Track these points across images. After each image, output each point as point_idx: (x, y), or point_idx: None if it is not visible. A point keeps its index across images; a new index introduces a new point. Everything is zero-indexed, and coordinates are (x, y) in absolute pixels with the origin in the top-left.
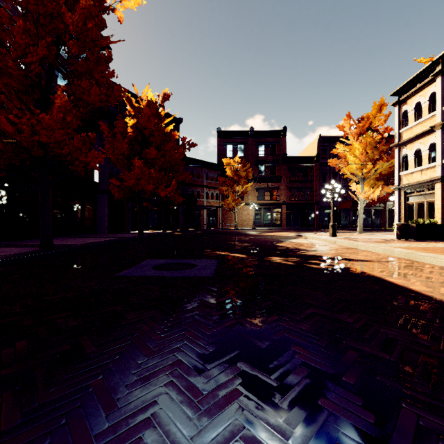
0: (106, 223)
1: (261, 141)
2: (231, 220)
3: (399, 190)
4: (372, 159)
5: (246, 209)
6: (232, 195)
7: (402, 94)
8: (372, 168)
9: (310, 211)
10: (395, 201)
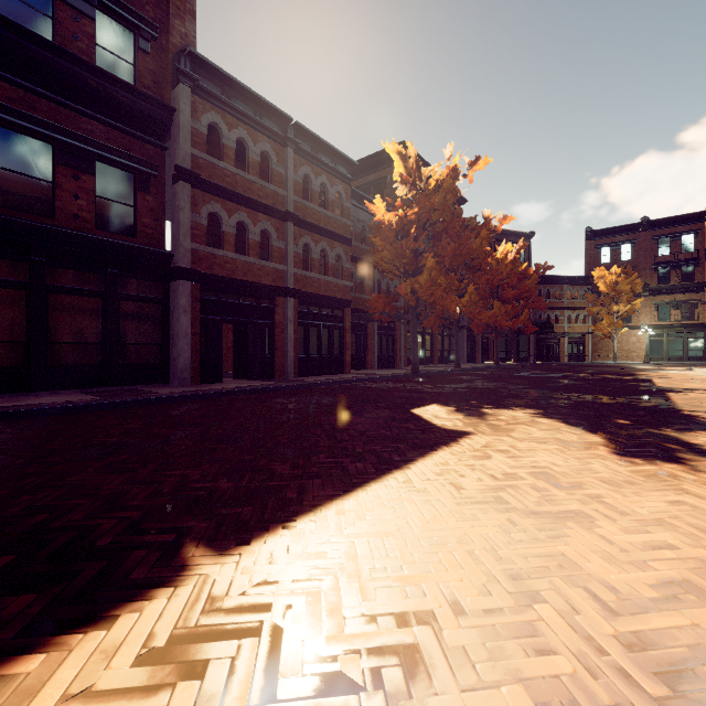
0: (465, 354)
1: (662, 234)
2: (608, 351)
3: None
4: None
5: (635, 335)
6: (608, 318)
7: None
8: None
9: None
10: None
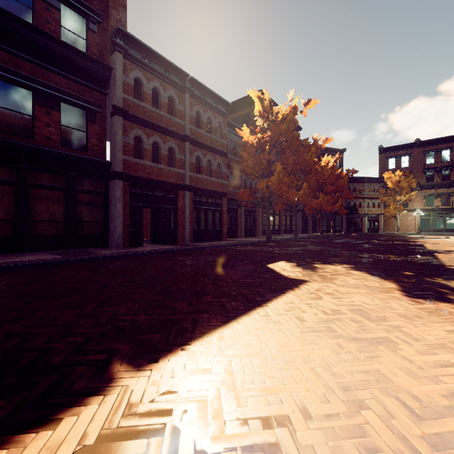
0: (301, 227)
1: (429, 150)
2: (393, 226)
3: None
4: None
5: (411, 215)
6: (393, 204)
7: None
8: None
9: None
10: None
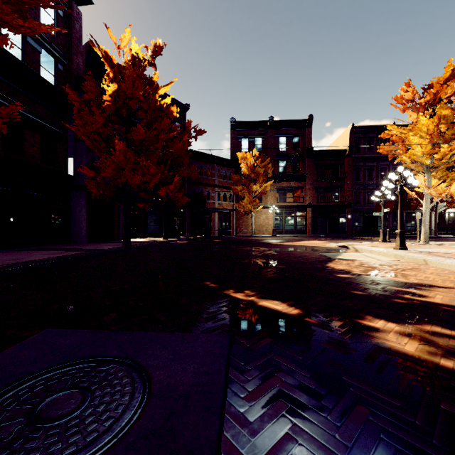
0: (83, 229)
1: (282, 133)
2: (247, 226)
3: None
4: (448, 140)
5: (265, 213)
6: (249, 196)
7: None
8: (448, 152)
9: (341, 215)
10: None
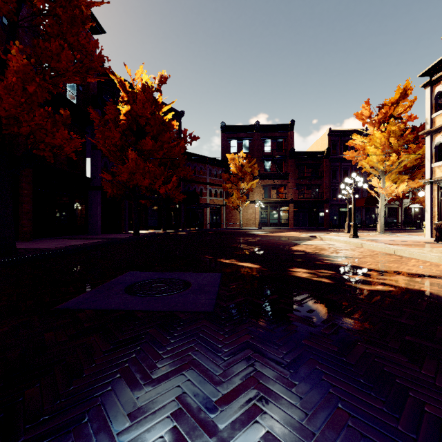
0: (99, 222)
1: (267, 136)
2: (235, 219)
3: (431, 184)
4: (396, 150)
5: (251, 208)
6: (237, 193)
7: (434, 73)
8: (396, 160)
9: (319, 210)
10: (426, 197)
